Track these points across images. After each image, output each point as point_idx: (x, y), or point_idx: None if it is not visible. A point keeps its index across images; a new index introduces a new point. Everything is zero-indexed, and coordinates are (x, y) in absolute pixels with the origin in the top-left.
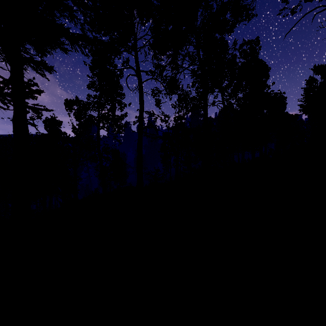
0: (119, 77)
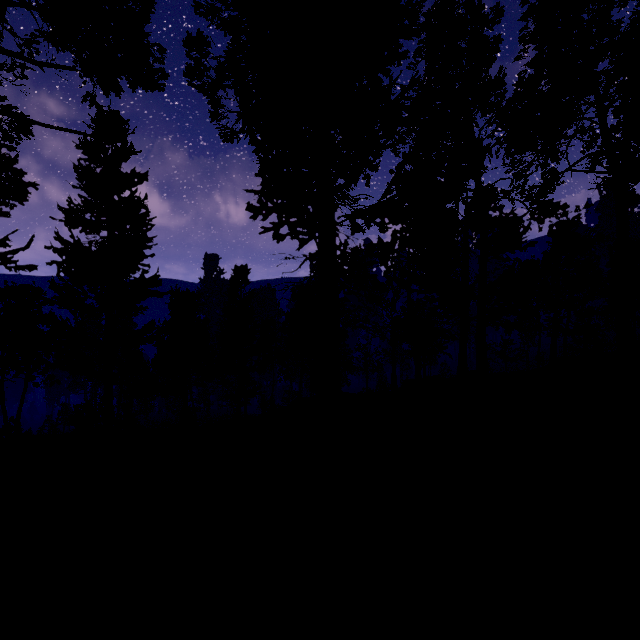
0: None
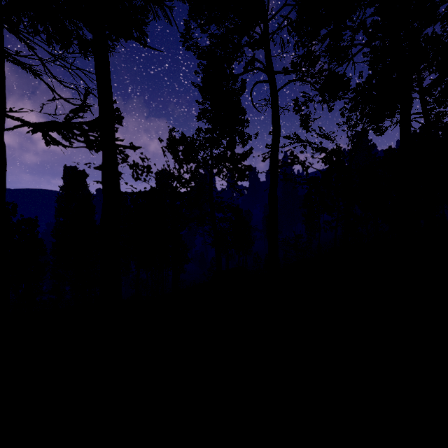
0: (240, 91)
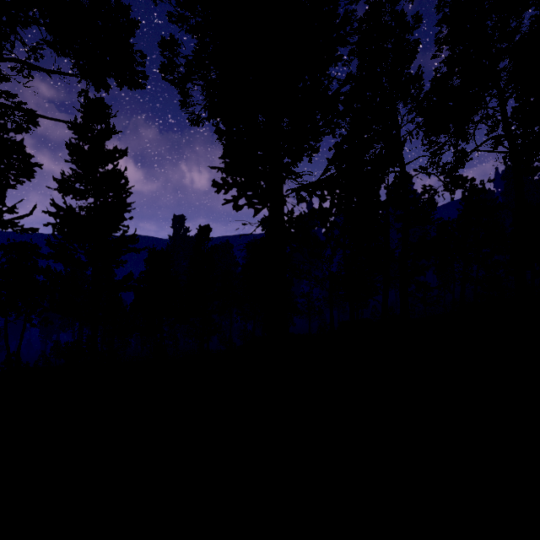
0: None
